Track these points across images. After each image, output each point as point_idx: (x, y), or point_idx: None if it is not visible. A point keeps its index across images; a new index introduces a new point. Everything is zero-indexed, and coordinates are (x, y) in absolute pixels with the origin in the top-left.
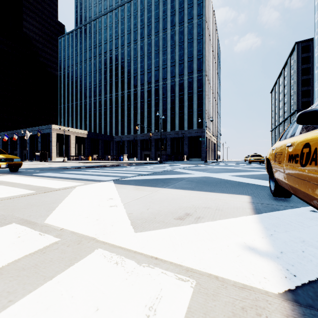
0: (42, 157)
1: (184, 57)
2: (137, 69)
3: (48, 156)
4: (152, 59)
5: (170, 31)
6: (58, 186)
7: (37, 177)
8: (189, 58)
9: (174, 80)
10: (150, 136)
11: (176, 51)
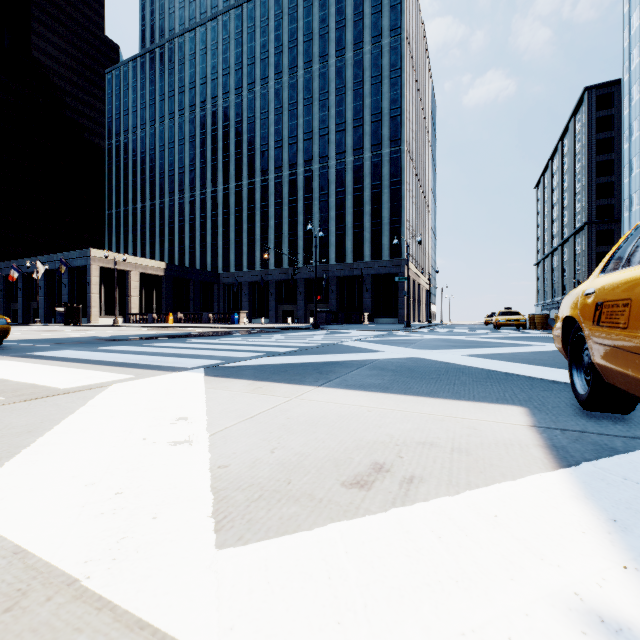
0: (71, 316)
1: (363, 113)
2: (268, 138)
3: (84, 315)
4: (299, 117)
5: (336, 60)
6: (69, 383)
7: (35, 361)
8: (373, 116)
9: (343, 161)
10: (294, 272)
11: (348, 102)
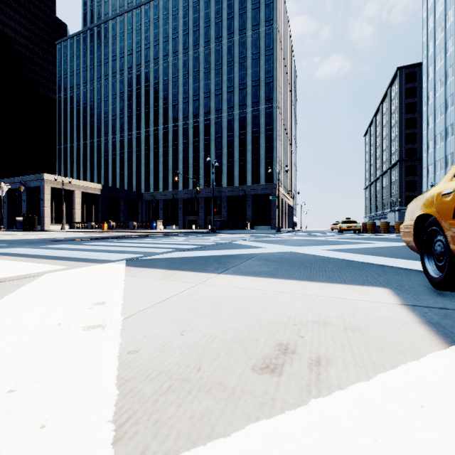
0: (28, 224)
1: (246, 80)
2: (178, 95)
3: (39, 223)
4: (201, 81)
5: (227, 41)
6: (8, 273)
7: None
8: (253, 82)
9: (232, 113)
10: (197, 192)
11: (235, 71)
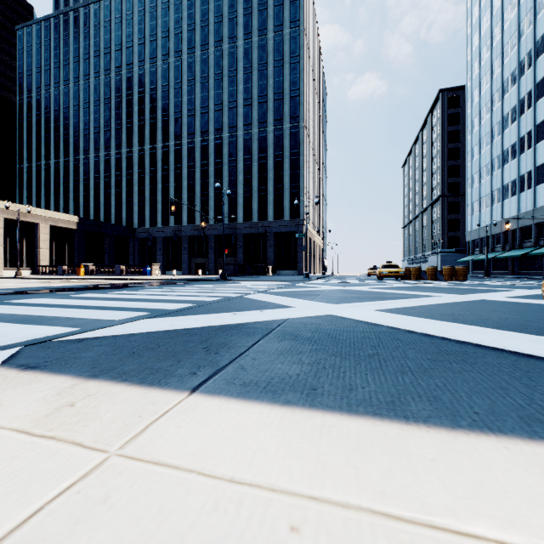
0: None
1: (267, 91)
2: (181, 106)
3: None
4: (210, 89)
5: (243, 42)
6: None
7: None
8: (276, 95)
9: (249, 131)
10: (202, 226)
11: (254, 80)
